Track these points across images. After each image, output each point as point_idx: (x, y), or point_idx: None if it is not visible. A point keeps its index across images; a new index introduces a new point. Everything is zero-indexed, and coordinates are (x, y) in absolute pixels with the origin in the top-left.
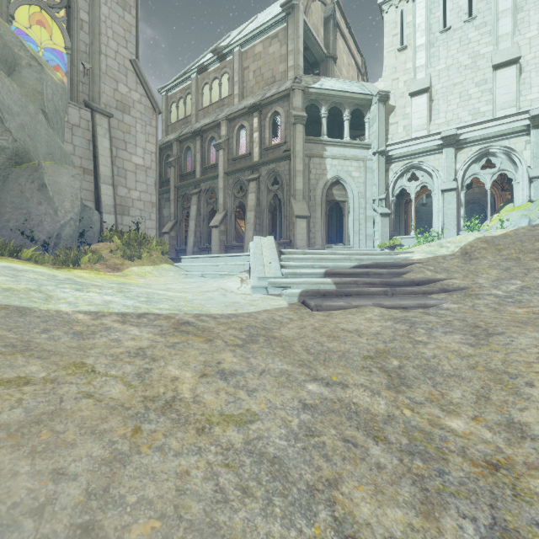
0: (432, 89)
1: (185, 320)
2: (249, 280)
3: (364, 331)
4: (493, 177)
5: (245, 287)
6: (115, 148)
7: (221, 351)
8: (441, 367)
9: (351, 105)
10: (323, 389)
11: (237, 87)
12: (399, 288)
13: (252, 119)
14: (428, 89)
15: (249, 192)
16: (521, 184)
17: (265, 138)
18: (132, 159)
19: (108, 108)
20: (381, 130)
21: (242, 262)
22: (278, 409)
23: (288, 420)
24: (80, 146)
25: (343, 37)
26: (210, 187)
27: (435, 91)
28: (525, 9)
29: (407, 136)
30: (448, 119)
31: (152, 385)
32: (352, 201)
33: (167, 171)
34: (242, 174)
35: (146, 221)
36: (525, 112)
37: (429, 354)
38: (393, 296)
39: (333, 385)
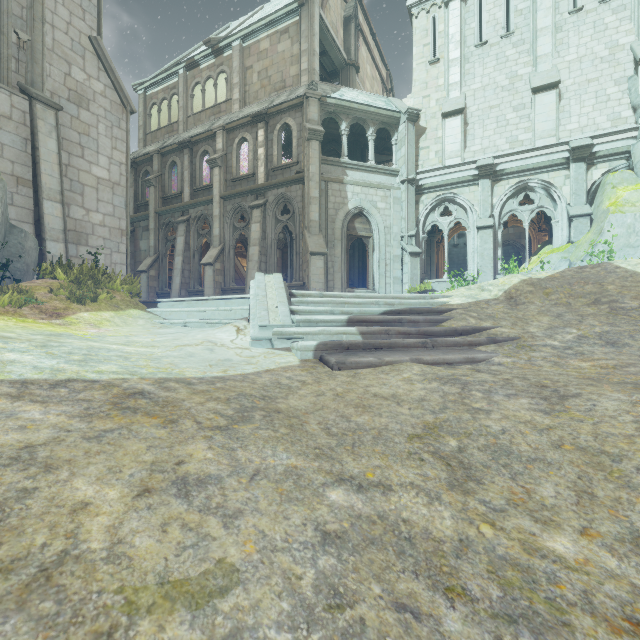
0: (467, 111)
1: (138, 389)
2: (248, 329)
3: (403, 397)
4: (531, 214)
5: (242, 339)
6: (67, 154)
7: (189, 440)
8: (516, 448)
9: (376, 123)
10: (354, 498)
11: (238, 90)
12: (441, 339)
13: (256, 131)
14: (462, 110)
15: (253, 222)
16: (561, 224)
17: (273, 156)
18: (92, 170)
19: (55, 98)
20: (411, 155)
21: (239, 306)
22: (277, 552)
23: (295, 576)
24: (11, 146)
25: (366, 44)
26: (203, 214)
27: (470, 113)
28: (564, 29)
29: (439, 163)
30: (484, 146)
31: (22, 529)
32: (377, 237)
33: (145, 192)
34: (244, 199)
35: (112, 253)
36: (565, 143)
37: (497, 429)
38: (434, 349)
39: (369, 488)
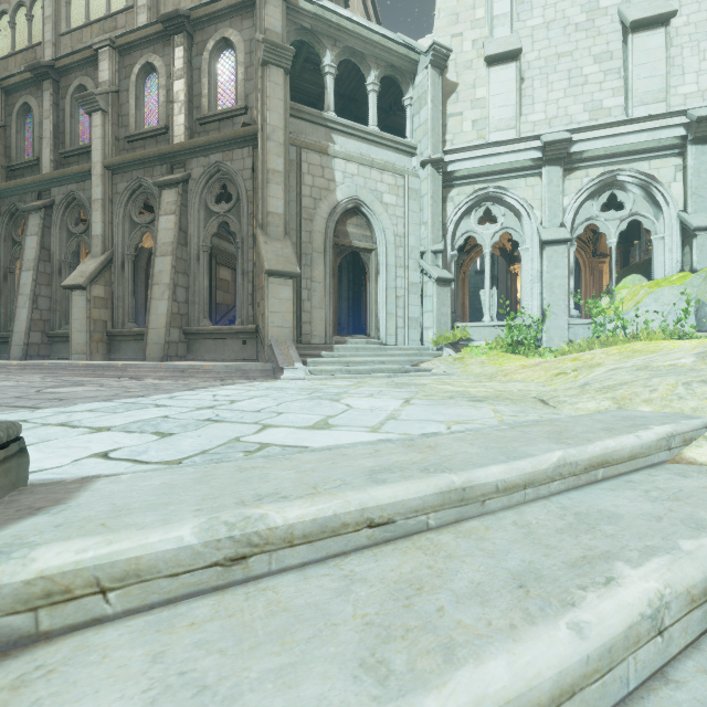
0: (521, 60)
1: None
2: None
3: None
4: (620, 225)
5: None
6: None
7: None
8: None
9: (381, 64)
10: None
11: None
12: None
13: (171, 51)
14: (519, 54)
15: (162, 212)
16: (668, 241)
17: (201, 96)
18: None
19: None
20: (436, 122)
21: None
22: None
23: None
24: None
25: None
26: (76, 198)
27: (527, 63)
28: None
29: (479, 138)
30: (550, 114)
31: None
32: (384, 251)
33: None
34: (149, 172)
35: None
36: (681, 112)
37: None
38: None
39: None
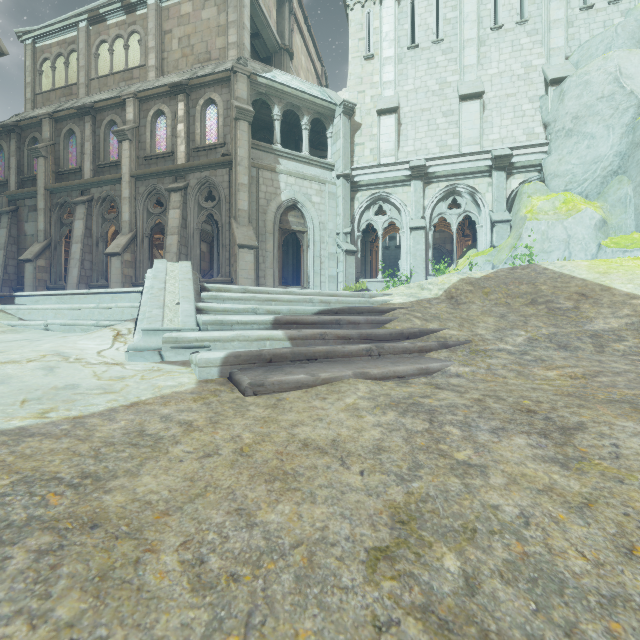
0: (400, 111)
1: None
2: (133, 334)
3: (350, 444)
4: (459, 218)
5: (118, 349)
6: None
7: None
8: (565, 566)
9: (311, 112)
10: None
11: (154, 55)
12: (388, 344)
13: (175, 103)
14: (396, 109)
15: (171, 207)
16: (484, 228)
17: (195, 134)
18: None
19: None
20: (346, 150)
21: (128, 303)
22: None
23: None
24: None
25: (301, 33)
26: (109, 195)
27: (404, 114)
28: (487, 44)
29: (374, 161)
30: (417, 148)
31: None
32: (312, 233)
33: (32, 163)
34: (161, 181)
35: None
36: (488, 152)
37: (512, 514)
38: (380, 358)
39: None
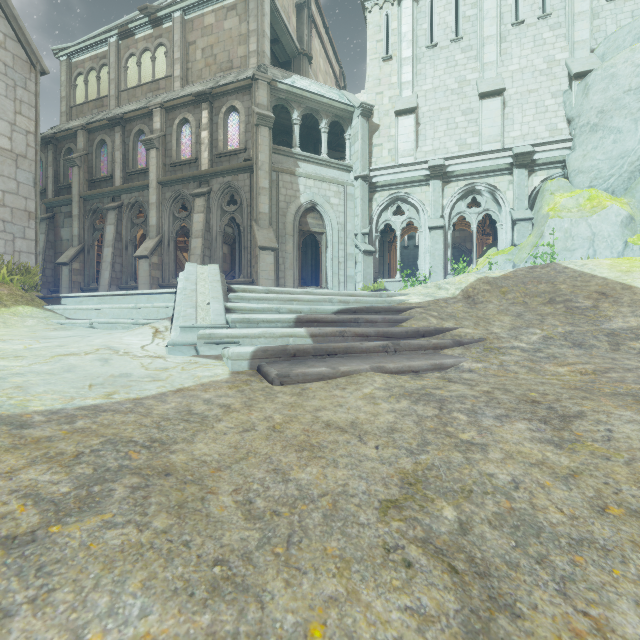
0: (419, 111)
1: None
2: (170, 331)
3: (367, 425)
4: (478, 217)
5: (158, 344)
6: None
7: None
8: (544, 518)
9: (330, 115)
10: None
11: (179, 66)
12: (404, 341)
13: (199, 112)
14: (415, 110)
15: (195, 211)
16: (505, 227)
17: (218, 140)
18: None
19: None
20: (365, 151)
21: (163, 303)
22: None
23: None
24: None
25: (319, 37)
26: (138, 201)
27: (422, 114)
28: (507, 40)
29: (392, 161)
30: (435, 147)
31: None
32: (331, 234)
33: (67, 172)
34: (186, 187)
35: (15, 239)
36: (509, 149)
37: (505, 480)
38: (396, 354)
39: None
